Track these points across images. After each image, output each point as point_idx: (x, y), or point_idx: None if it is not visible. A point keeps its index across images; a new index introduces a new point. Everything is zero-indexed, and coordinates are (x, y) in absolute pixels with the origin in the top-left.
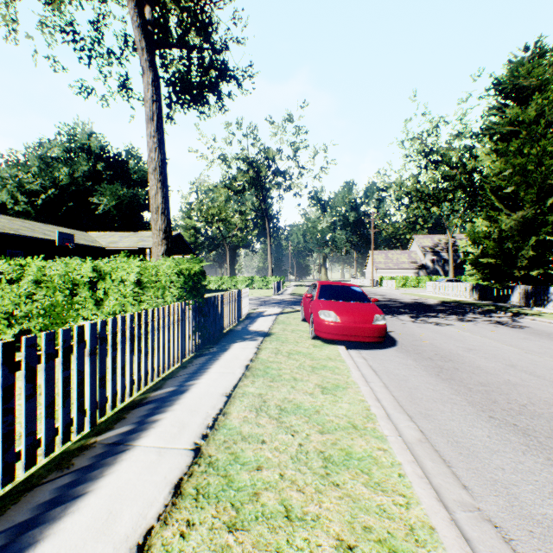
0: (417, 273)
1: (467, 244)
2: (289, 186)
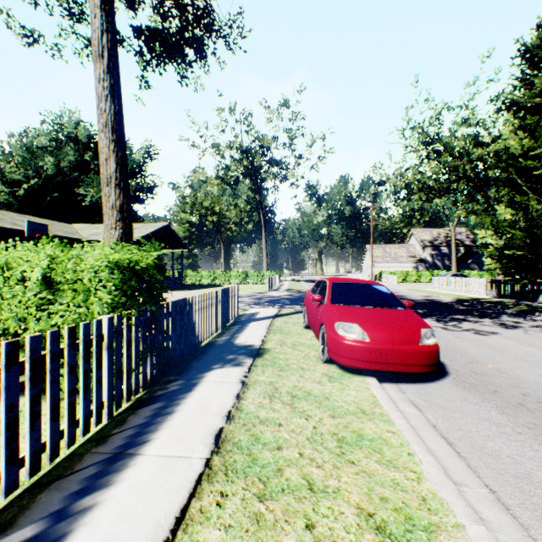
0: (416, 267)
1: (488, 235)
2: (284, 175)
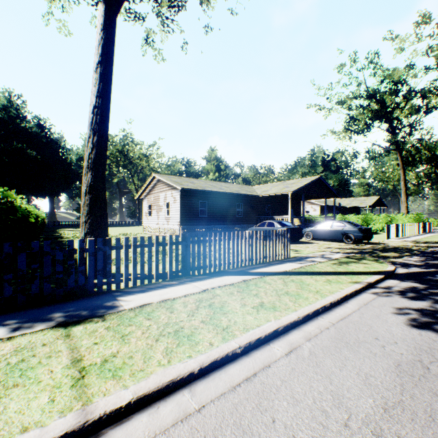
0: None
1: None
2: None
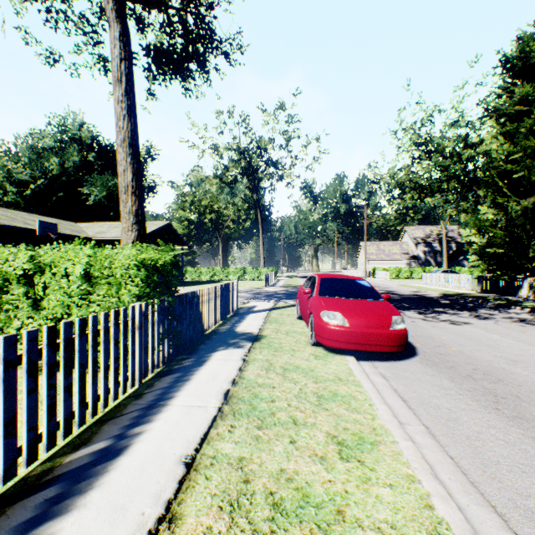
0: (409, 264)
1: (471, 234)
2: (281, 176)
